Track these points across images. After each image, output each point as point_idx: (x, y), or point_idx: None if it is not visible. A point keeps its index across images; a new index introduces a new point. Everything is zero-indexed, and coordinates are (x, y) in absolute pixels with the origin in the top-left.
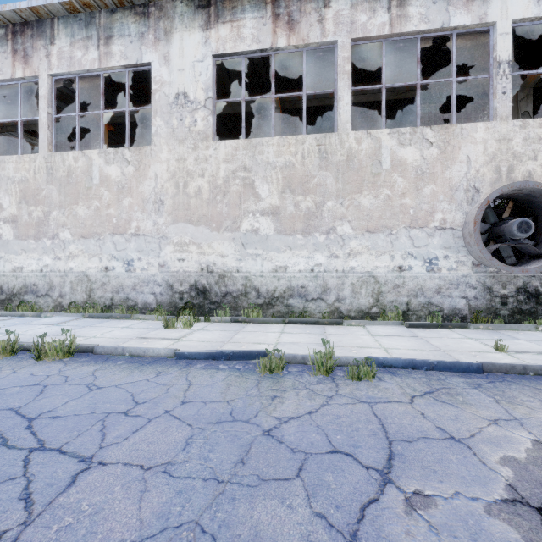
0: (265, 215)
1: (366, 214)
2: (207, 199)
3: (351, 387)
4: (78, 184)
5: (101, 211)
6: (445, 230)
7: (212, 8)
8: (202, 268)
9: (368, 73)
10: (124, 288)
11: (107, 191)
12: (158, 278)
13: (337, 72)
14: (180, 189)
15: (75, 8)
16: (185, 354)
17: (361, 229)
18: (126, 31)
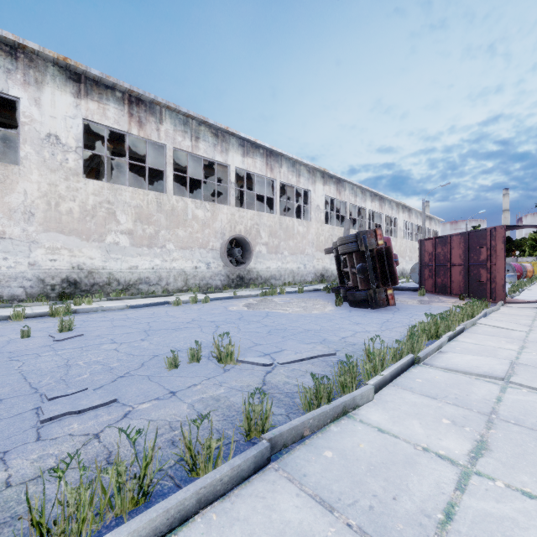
0: (124, 234)
1: (181, 240)
2: (78, 218)
3: (205, 304)
4: None
5: None
6: (214, 250)
7: (82, 85)
8: (74, 267)
9: None
10: None
11: None
12: (28, 274)
13: (166, 161)
14: (52, 207)
15: None
16: (134, 306)
17: (178, 247)
18: None
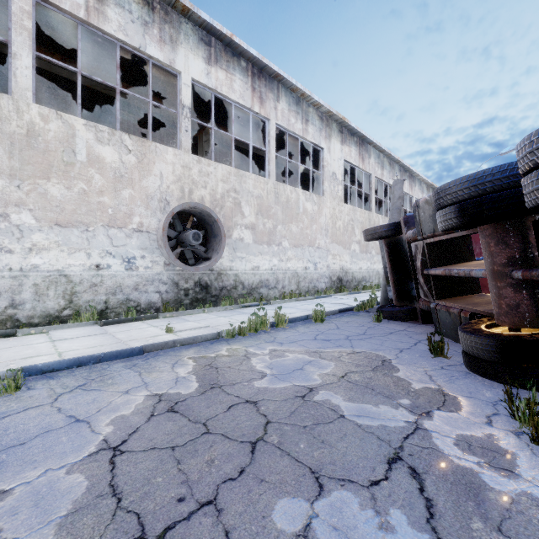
0: None
1: (55, 205)
2: None
3: None
4: None
5: None
6: (143, 233)
7: None
8: None
9: (73, 48)
10: None
11: None
12: None
13: (12, 20)
14: None
15: None
16: None
17: (48, 222)
18: None
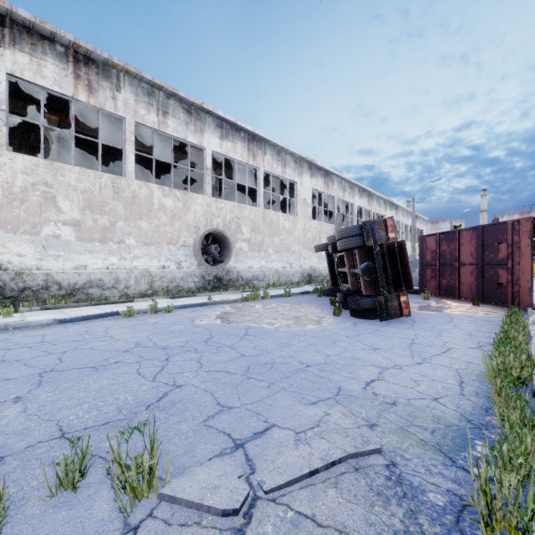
0: (67, 225)
1: (144, 234)
2: None
3: (168, 314)
4: None
5: None
6: (186, 247)
7: (6, 30)
8: None
9: None
10: None
11: None
12: None
13: (125, 138)
14: None
15: None
16: (66, 319)
17: (141, 243)
18: None
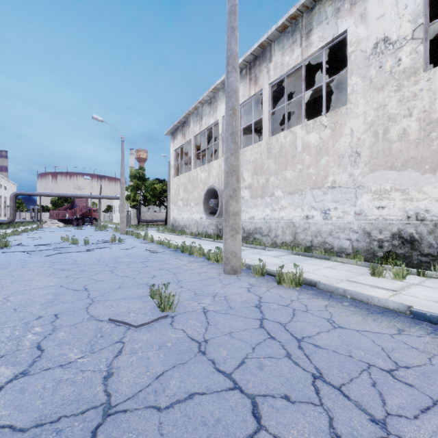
0: None
1: None
2: (415, 139)
3: None
4: (286, 155)
5: (302, 172)
6: None
7: None
8: (408, 216)
9: None
10: (321, 233)
11: (307, 155)
12: (354, 225)
13: None
14: (379, 136)
15: (285, 26)
16: (425, 315)
17: None
18: (323, 17)
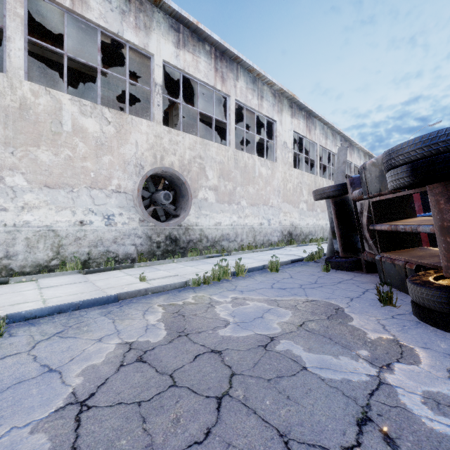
0: None
1: (44, 169)
2: None
3: None
4: None
5: None
6: (121, 193)
7: None
8: None
9: (62, 36)
10: None
11: None
12: None
13: (6, 8)
14: None
15: None
16: None
17: (38, 183)
18: None
